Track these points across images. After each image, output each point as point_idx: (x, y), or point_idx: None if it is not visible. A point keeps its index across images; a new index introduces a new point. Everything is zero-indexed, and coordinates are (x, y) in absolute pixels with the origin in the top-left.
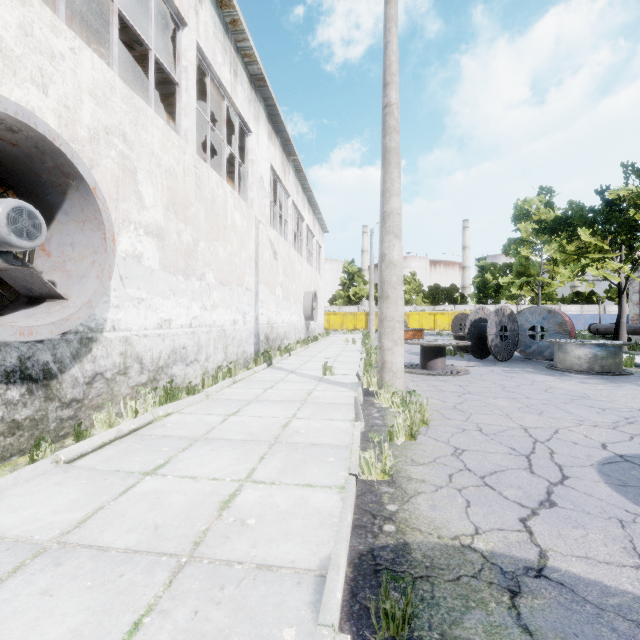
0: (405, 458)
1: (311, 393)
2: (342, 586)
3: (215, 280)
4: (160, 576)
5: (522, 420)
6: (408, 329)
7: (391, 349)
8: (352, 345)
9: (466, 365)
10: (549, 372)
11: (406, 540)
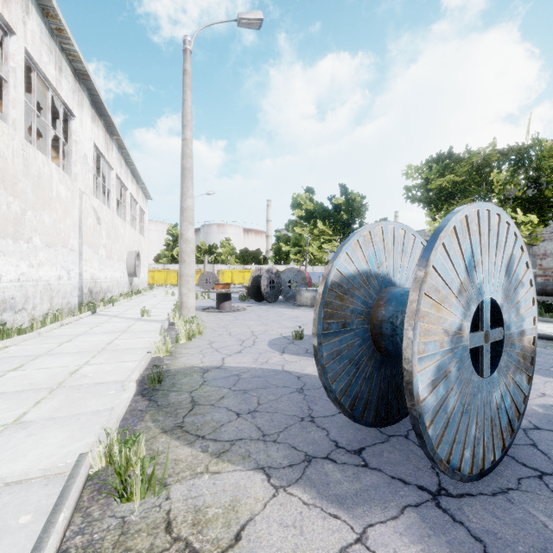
0: (182, 347)
1: (130, 327)
2: (136, 378)
3: (41, 243)
4: (43, 393)
5: (255, 328)
6: (219, 283)
7: (187, 294)
8: (172, 296)
9: (247, 306)
10: (291, 307)
11: (170, 368)
